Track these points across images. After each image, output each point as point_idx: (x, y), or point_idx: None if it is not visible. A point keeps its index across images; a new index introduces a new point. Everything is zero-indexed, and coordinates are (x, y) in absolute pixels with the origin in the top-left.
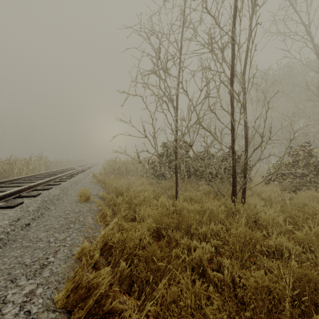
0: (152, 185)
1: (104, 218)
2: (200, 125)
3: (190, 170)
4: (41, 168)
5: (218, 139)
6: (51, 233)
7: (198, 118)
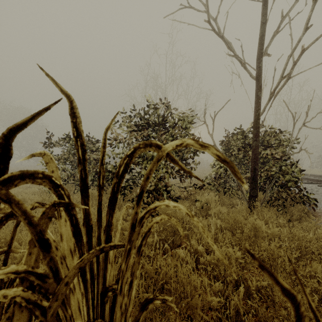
0: None
1: None
2: None
3: None
4: None
5: None
6: None
7: None
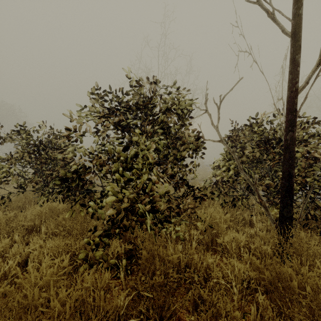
0: None
1: None
2: None
3: None
4: None
5: None
6: None
7: None
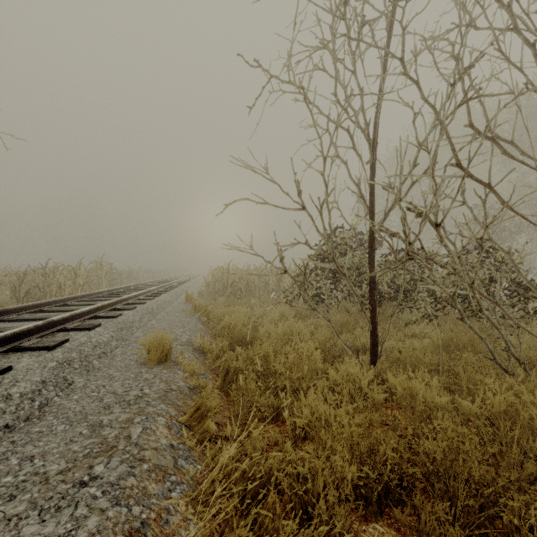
0: (302, 320)
1: (201, 421)
2: (469, 163)
3: (382, 290)
4: (102, 283)
5: (474, 216)
6: (16, 512)
7: (453, 149)
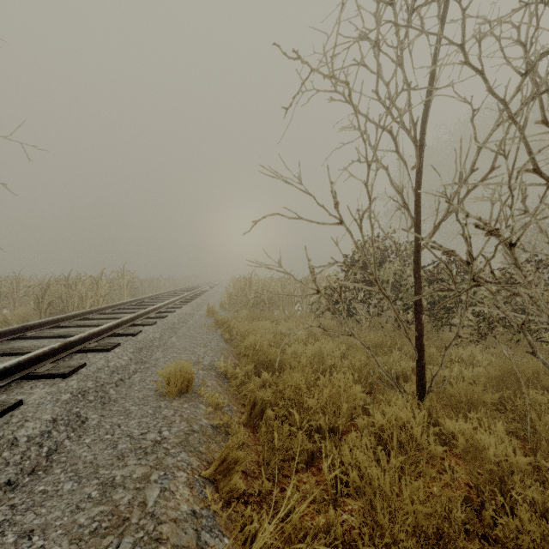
0: (331, 337)
1: (226, 475)
2: None
3: None
4: (123, 293)
5: (539, 227)
6: None
7: (529, 151)
